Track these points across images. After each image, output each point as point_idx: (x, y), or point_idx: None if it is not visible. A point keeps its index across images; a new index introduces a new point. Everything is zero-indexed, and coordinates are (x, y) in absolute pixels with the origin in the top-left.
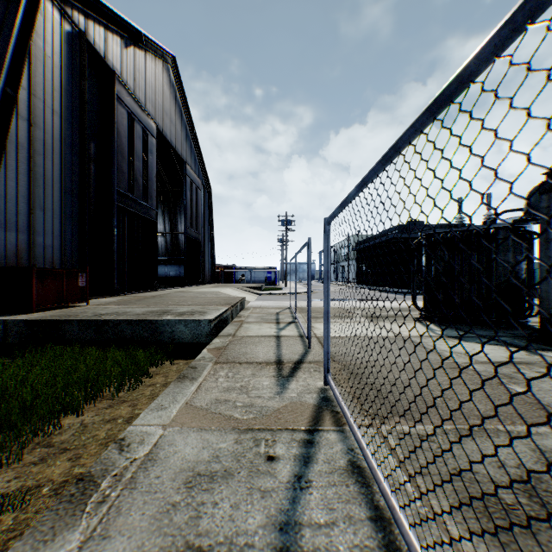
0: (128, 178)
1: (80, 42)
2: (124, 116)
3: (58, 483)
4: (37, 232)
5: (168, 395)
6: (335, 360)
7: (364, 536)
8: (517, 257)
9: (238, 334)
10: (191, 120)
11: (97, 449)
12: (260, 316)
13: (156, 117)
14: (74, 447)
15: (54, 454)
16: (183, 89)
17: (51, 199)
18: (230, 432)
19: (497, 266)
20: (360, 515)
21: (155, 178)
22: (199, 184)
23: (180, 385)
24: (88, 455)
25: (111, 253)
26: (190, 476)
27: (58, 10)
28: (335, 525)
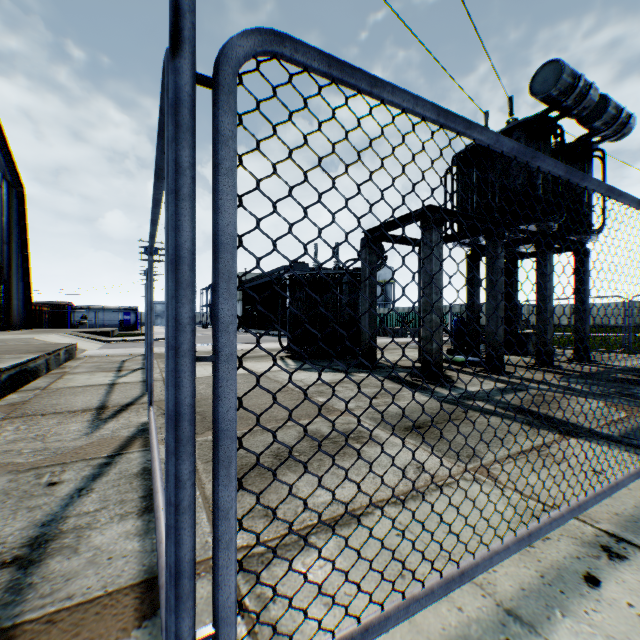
0: None
1: None
2: None
3: None
4: None
5: None
6: None
7: (129, 508)
8: (356, 299)
9: (53, 386)
10: None
11: None
12: (96, 366)
13: None
14: None
15: None
16: None
17: None
18: (5, 475)
19: (342, 307)
20: (134, 497)
21: None
22: (0, 177)
23: None
24: None
25: None
26: None
27: None
28: (104, 509)
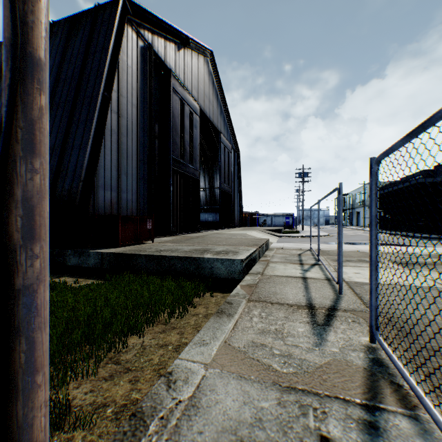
0: (180, 148)
1: (148, 52)
2: (177, 102)
3: (118, 406)
4: (122, 190)
5: (209, 329)
6: None
7: None
8: None
9: (266, 272)
10: (224, 98)
11: (151, 375)
12: (283, 257)
13: (199, 100)
14: (134, 368)
15: (119, 372)
16: (218, 75)
17: (130, 167)
18: (271, 387)
19: None
20: None
21: (198, 147)
22: (230, 148)
23: (219, 320)
24: (143, 380)
25: (168, 204)
26: (232, 441)
27: (135, 33)
28: None
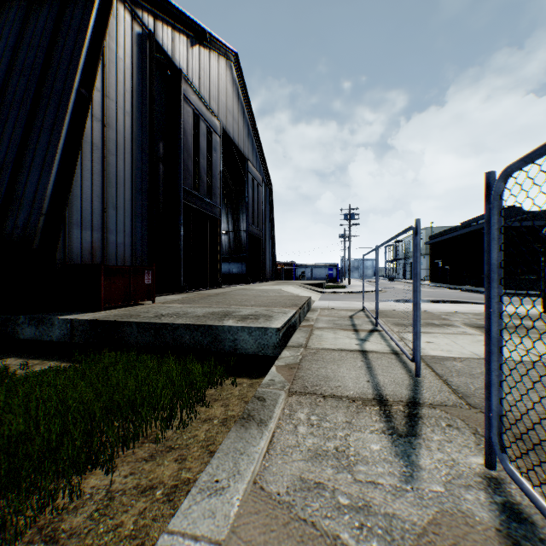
0: (194, 177)
1: (149, 43)
2: (190, 115)
3: None
4: (110, 230)
5: (227, 455)
6: (471, 403)
7: None
8: None
9: (310, 344)
10: (252, 117)
11: None
12: (331, 321)
13: (220, 115)
14: None
15: None
16: (245, 86)
17: (122, 198)
18: None
19: None
20: None
21: (219, 176)
22: (260, 180)
23: (244, 433)
24: None
25: (178, 250)
26: None
27: (128, 13)
28: None
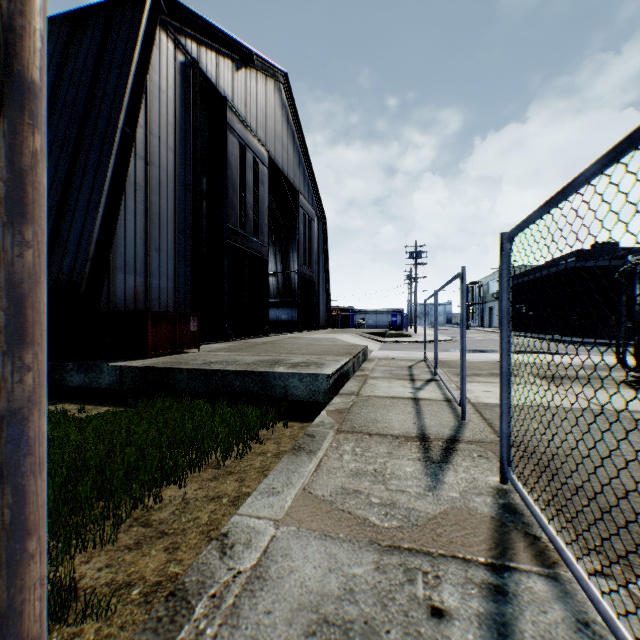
0: (239, 214)
1: (192, 71)
2: (235, 146)
3: (149, 584)
4: (152, 274)
5: (281, 473)
6: None
7: None
8: None
9: (363, 392)
10: (304, 143)
11: (197, 540)
12: (387, 371)
13: (267, 144)
14: (172, 531)
15: (150, 537)
16: (295, 109)
17: (165, 240)
18: (367, 548)
19: None
20: None
21: (266, 212)
22: (313, 215)
23: (295, 459)
24: (186, 547)
25: (222, 295)
26: (313, 621)
27: (171, 41)
28: None
